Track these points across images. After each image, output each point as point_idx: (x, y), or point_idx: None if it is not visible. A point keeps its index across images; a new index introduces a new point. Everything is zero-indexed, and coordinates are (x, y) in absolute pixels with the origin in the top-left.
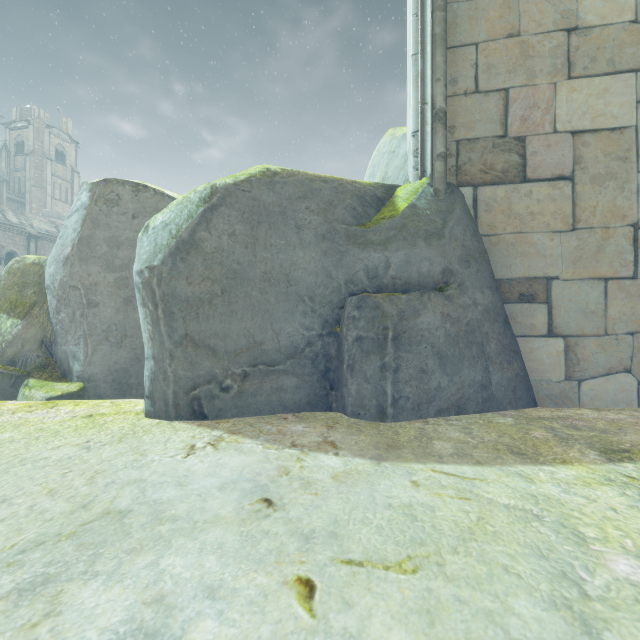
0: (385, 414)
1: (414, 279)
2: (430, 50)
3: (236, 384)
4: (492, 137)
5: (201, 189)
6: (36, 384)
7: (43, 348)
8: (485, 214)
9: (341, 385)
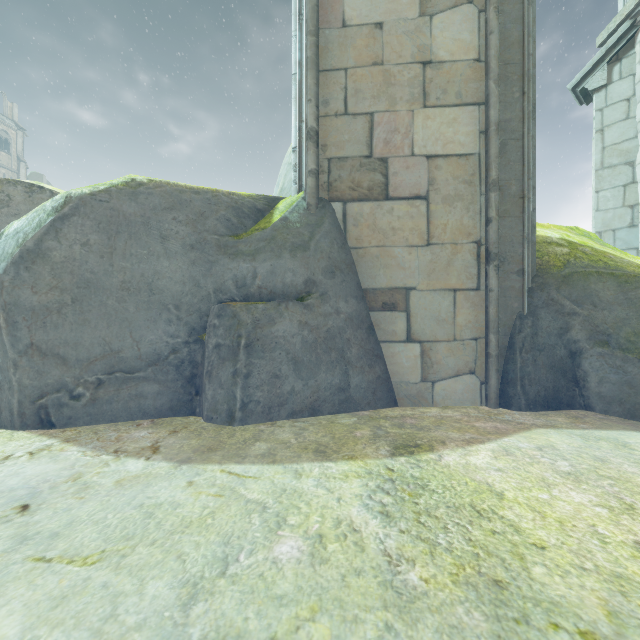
0: (233, 418)
1: (279, 289)
2: (305, 72)
3: (89, 392)
4: (359, 157)
5: (58, 197)
6: None
7: None
8: (353, 228)
9: (202, 390)
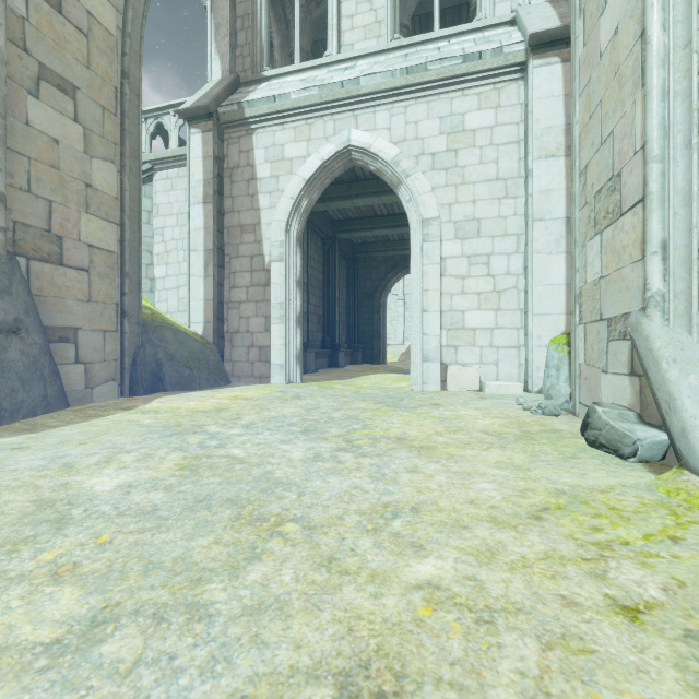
0: None
1: None
2: None
3: None
4: (41, 229)
5: None
6: None
7: None
8: (36, 280)
9: None
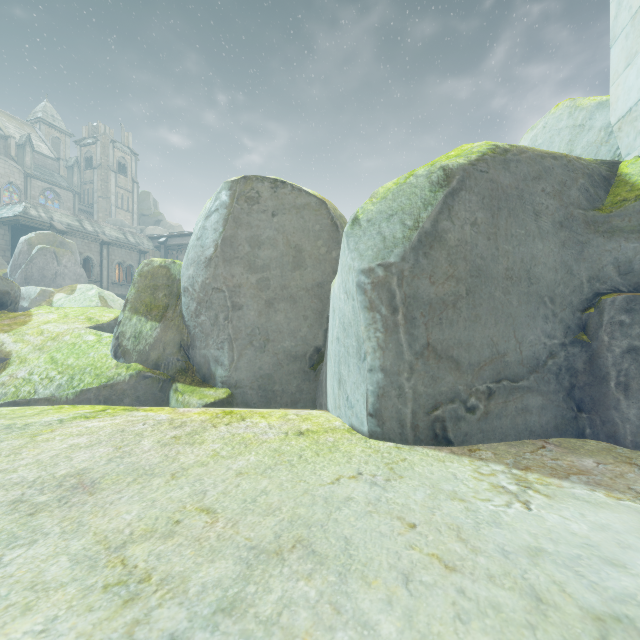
0: None
1: None
2: None
3: (481, 403)
4: None
5: (424, 173)
6: (185, 389)
7: (182, 351)
8: None
9: (603, 407)
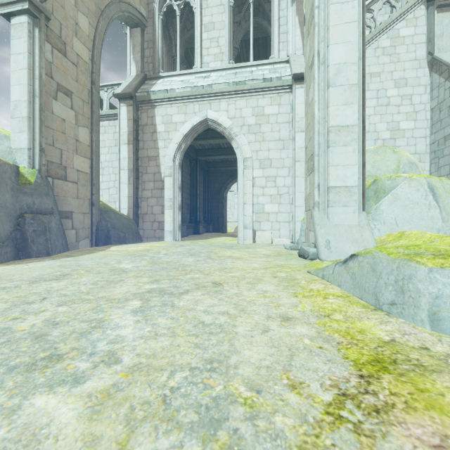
0: (50, 254)
1: (44, 210)
2: (39, 123)
3: None
4: (58, 163)
5: None
6: None
7: None
8: (56, 188)
9: (27, 248)
